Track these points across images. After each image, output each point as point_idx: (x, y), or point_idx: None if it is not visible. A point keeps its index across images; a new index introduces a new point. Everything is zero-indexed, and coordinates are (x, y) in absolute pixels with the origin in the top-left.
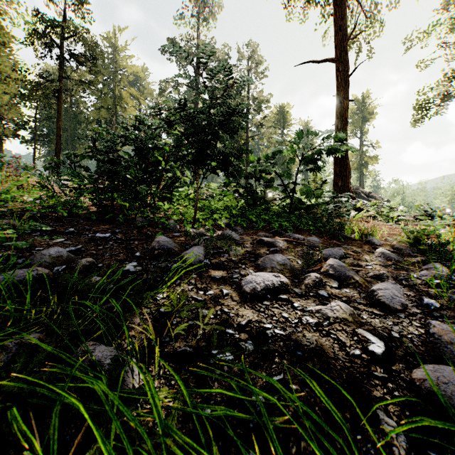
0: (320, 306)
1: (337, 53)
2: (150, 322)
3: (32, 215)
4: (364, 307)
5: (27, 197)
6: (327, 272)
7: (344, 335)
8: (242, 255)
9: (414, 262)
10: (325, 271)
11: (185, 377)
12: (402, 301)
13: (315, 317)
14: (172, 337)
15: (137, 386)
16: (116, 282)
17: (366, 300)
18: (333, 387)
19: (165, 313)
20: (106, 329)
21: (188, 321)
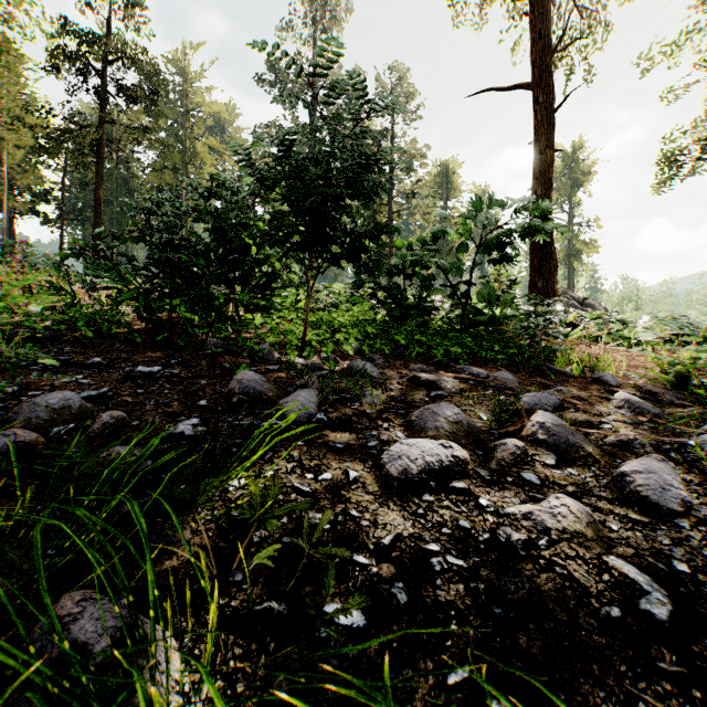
0: (529, 505)
1: (535, 75)
2: (208, 541)
3: (35, 336)
4: (609, 506)
5: (33, 306)
6: (534, 436)
7: (582, 570)
8: (384, 404)
9: (683, 417)
10: (530, 435)
11: (265, 674)
12: (681, 495)
13: (521, 528)
14: (248, 572)
15: (163, 699)
16: (158, 456)
17: (611, 491)
18: (575, 699)
19: (240, 520)
20: (123, 555)
21: (281, 537)
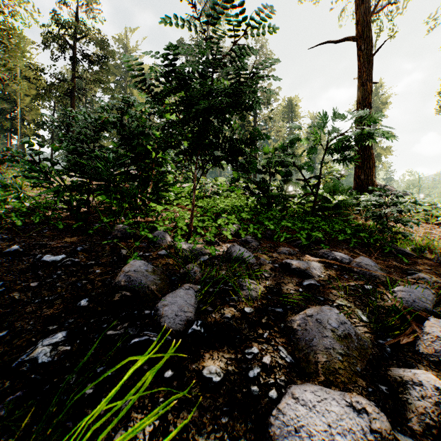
0: None
1: (358, 30)
2: None
3: None
4: None
5: None
6: (437, 357)
7: None
8: (261, 298)
9: None
10: (431, 354)
11: None
12: None
13: None
14: None
15: None
16: None
17: None
18: None
19: None
20: None
21: None
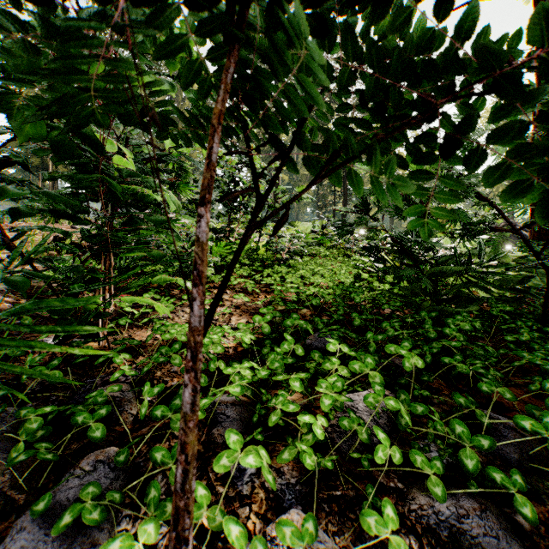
0: None
1: None
2: None
3: None
4: None
5: None
6: None
7: None
8: None
9: None
10: None
11: None
12: None
13: None
14: None
15: None
16: None
17: None
18: None
19: None
20: None
21: None
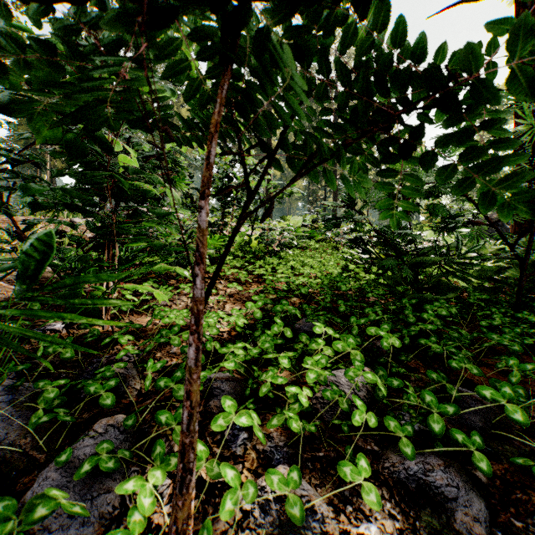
0: None
1: None
2: None
3: None
4: None
5: None
6: None
7: None
8: None
9: None
10: None
11: None
12: None
13: None
14: None
15: None
16: None
17: None
18: None
19: None
20: None
21: None
